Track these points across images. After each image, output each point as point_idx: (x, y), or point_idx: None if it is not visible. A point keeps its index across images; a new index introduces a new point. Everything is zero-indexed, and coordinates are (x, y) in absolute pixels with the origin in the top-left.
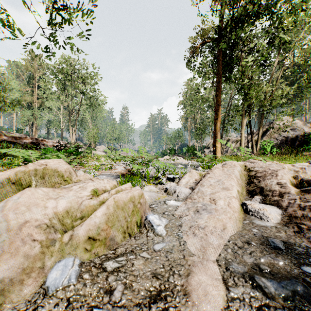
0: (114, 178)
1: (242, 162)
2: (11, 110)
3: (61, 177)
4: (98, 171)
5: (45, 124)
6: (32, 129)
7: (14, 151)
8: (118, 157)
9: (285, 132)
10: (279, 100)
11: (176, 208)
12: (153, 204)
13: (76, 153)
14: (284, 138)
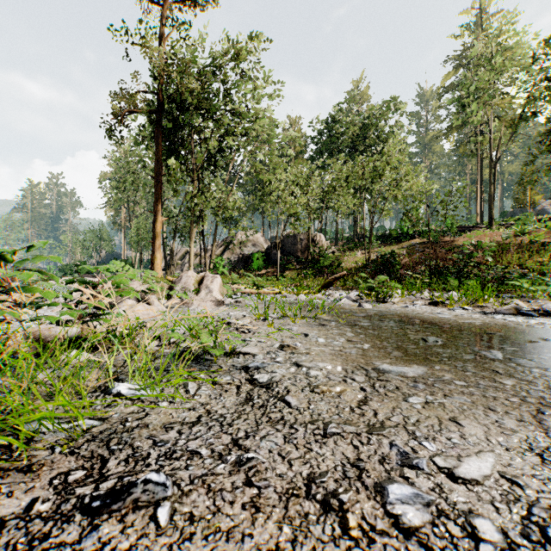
0: None
1: None
2: None
3: None
4: None
5: None
6: None
7: None
8: None
9: (248, 248)
10: (230, 212)
11: None
12: None
13: None
14: (241, 256)
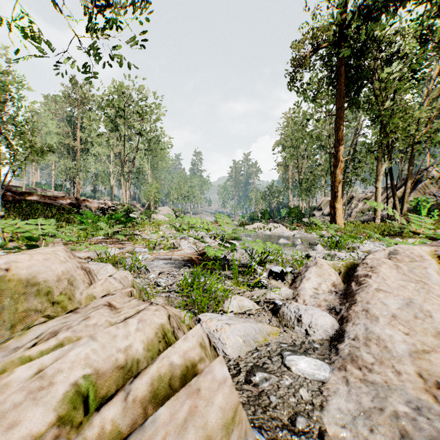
0: (177, 267)
1: (427, 246)
2: (47, 160)
3: (45, 296)
4: (150, 255)
5: (91, 178)
6: (74, 184)
7: (8, 225)
8: (185, 226)
9: None
10: None
11: (319, 392)
12: (256, 364)
13: (124, 221)
14: None
